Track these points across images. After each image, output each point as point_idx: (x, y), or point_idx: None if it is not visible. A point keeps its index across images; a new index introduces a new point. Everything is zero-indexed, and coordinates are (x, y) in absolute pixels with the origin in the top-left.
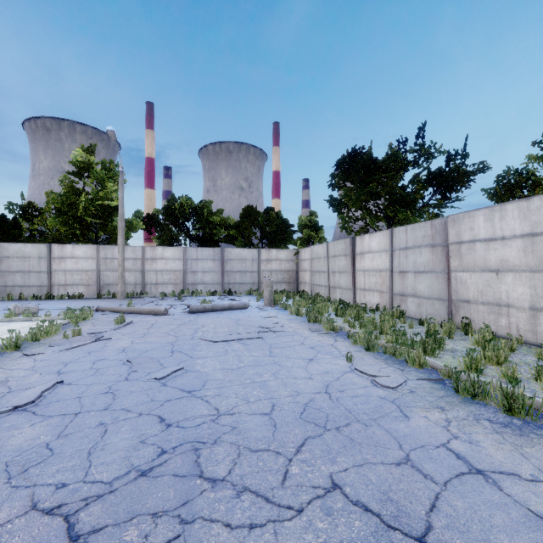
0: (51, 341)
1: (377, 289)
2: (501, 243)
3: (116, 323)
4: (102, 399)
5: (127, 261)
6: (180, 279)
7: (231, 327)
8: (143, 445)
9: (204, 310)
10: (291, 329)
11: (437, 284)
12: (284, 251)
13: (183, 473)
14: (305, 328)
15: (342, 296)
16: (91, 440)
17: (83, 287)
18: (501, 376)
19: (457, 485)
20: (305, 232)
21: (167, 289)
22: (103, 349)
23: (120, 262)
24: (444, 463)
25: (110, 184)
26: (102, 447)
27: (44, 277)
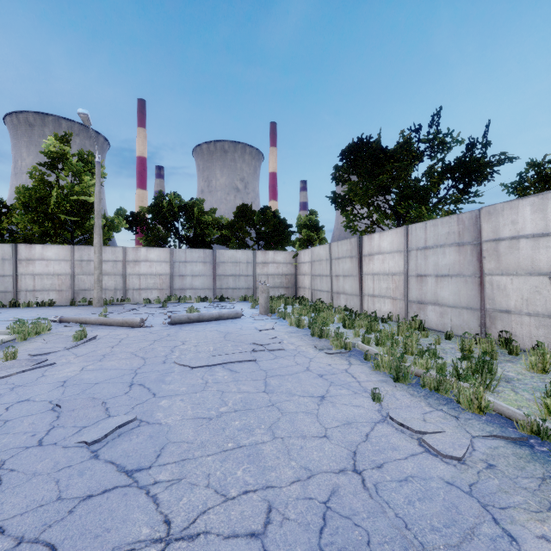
0: None
1: (389, 296)
2: None
3: (74, 339)
4: None
5: (106, 264)
6: (166, 284)
7: (217, 343)
8: None
9: (189, 320)
10: (292, 346)
11: (465, 290)
12: (282, 253)
13: None
14: (308, 345)
15: (347, 303)
16: None
17: (55, 293)
18: None
19: None
20: (304, 233)
21: (152, 295)
22: (36, 381)
23: (96, 265)
24: None
25: (88, 178)
26: None
27: (9, 282)
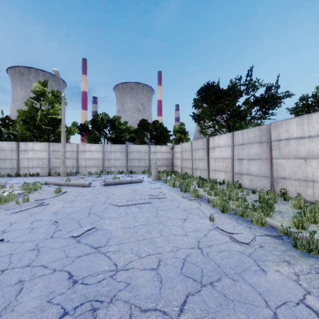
0: (7, 206)
1: (223, 170)
2: (308, 140)
3: (55, 193)
4: (28, 255)
5: (67, 153)
6: (100, 164)
7: (131, 195)
8: (49, 305)
9: (114, 183)
10: (170, 196)
11: (263, 167)
12: (165, 147)
13: None
14: (179, 196)
15: (201, 174)
16: (5, 300)
17: (39, 169)
18: None
19: None
20: (177, 135)
21: (92, 170)
22: (41, 212)
23: (62, 153)
24: None
25: (57, 105)
26: (12, 308)
27: (14, 163)
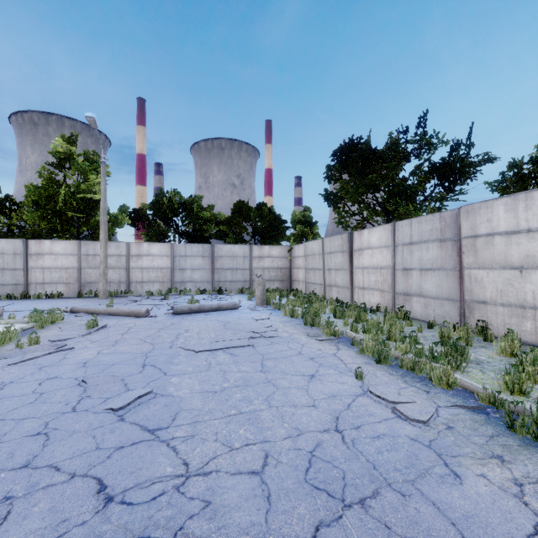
0: (1, 351)
1: (378, 288)
2: (526, 236)
3: (87, 328)
4: (27, 446)
5: (111, 258)
6: (167, 277)
7: (218, 331)
8: None
9: (190, 311)
10: (286, 334)
11: (447, 283)
12: (277, 248)
13: None
14: (301, 333)
15: (338, 295)
16: None
17: (63, 285)
18: None
19: None
20: (298, 228)
21: (154, 288)
22: (59, 362)
23: (101, 259)
24: None
25: (93, 176)
26: None
27: (20, 275)
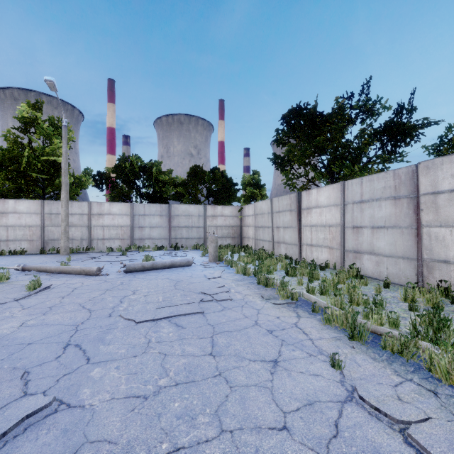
0: None
1: (326, 245)
2: None
3: (28, 289)
4: None
5: (73, 217)
6: (127, 234)
7: (167, 292)
8: None
9: (143, 268)
10: (239, 296)
11: (402, 241)
12: (229, 207)
13: None
14: (255, 294)
15: (287, 251)
16: None
17: (26, 242)
18: None
19: None
20: (248, 190)
21: (114, 244)
22: None
23: (63, 217)
24: None
25: (57, 140)
26: None
27: None
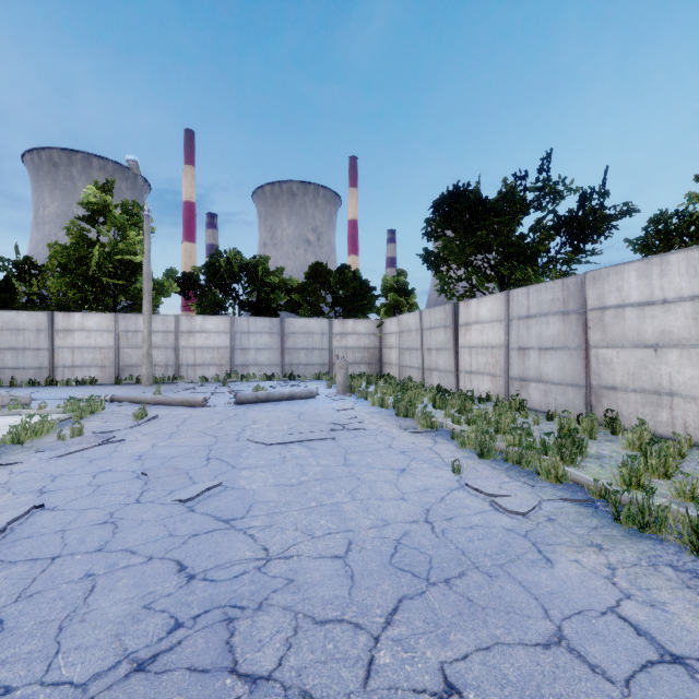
0: (40, 444)
1: (488, 372)
2: (661, 308)
3: (135, 418)
4: (96, 533)
5: (156, 335)
6: (226, 359)
7: (291, 423)
8: (148, 612)
9: (257, 399)
10: (374, 426)
11: (570, 365)
12: (364, 322)
13: (205, 664)
14: (392, 425)
15: (440, 381)
16: (67, 605)
17: (97, 369)
18: (673, 494)
19: (647, 686)
20: (390, 298)
21: (209, 372)
22: (111, 455)
23: (145, 336)
24: (618, 644)
25: (133, 233)
26: (82, 617)
27: (44, 357)
